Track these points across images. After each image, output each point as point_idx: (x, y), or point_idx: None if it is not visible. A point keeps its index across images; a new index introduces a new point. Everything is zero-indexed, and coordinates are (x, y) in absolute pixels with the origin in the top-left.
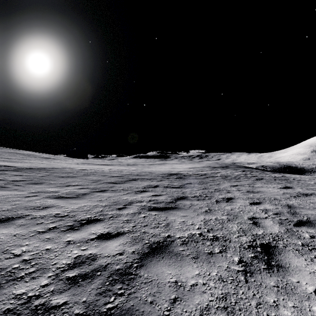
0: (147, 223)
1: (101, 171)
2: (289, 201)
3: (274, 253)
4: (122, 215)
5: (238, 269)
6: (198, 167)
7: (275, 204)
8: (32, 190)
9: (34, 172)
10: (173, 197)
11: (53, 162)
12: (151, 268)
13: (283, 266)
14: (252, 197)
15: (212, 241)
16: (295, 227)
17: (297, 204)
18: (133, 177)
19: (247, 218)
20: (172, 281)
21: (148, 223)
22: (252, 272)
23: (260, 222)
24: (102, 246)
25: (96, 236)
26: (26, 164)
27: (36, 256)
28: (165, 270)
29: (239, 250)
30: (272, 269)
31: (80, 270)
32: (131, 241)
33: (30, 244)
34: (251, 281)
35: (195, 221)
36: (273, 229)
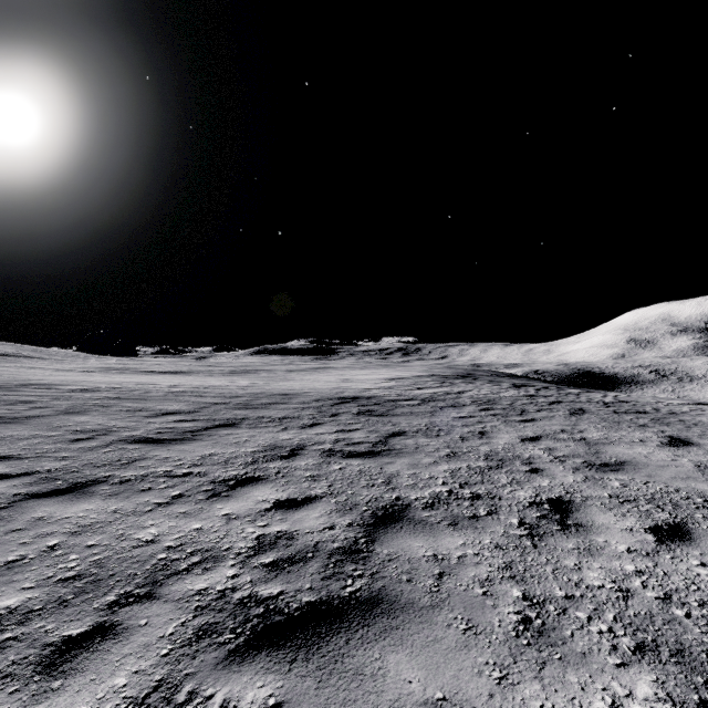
0: None
1: (140, 393)
2: None
3: None
4: None
5: None
6: (407, 376)
7: None
8: None
9: None
10: (357, 510)
11: (12, 367)
12: None
13: None
14: (627, 495)
15: None
16: None
17: None
18: (230, 413)
19: None
20: None
21: None
22: None
23: None
24: None
25: None
26: None
27: None
28: None
29: None
30: None
31: None
32: None
33: None
34: None
35: None
36: None
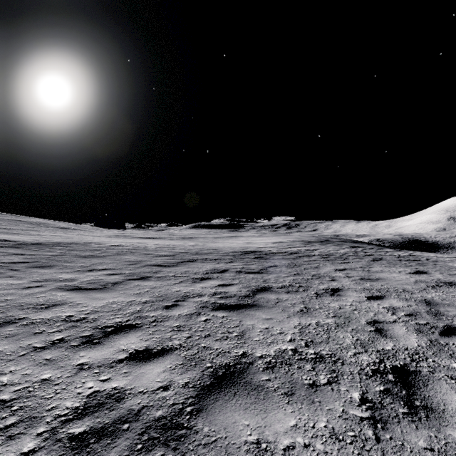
0: (210, 332)
1: (143, 247)
2: (426, 294)
3: (416, 383)
4: (171, 318)
5: (361, 415)
6: (286, 241)
7: (406, 299)
8: (36, 278)
9: (43, 249)
10: (250, 287)
11: (73, 234)
12: (215, 416)
13: (435, 408)
14: (369, 288)
15: (314, 362)
16: (442, 338)
17: (439, 298)
18: (190, 257)
19: (365, 322)
20: (251, 441)
21: (212, 331)
22: (385, 421)
23: (387, 330)
24: (136, 373)
25: (127, 355)
26: (32, 237)
27: (23, 393)
28: (239, 419)
29: (359, 379)
30: (418, 415)
31: (94, 421)
32: (183, 363)
33: (17, 370)
34: (386, 439)
35: (286, 327)
36: (408, 341)
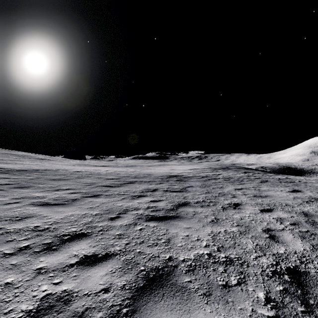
0: (144, 239)
1: (97, 172)
2: (303, 208)
3: (307, 283)
4: (114, 227)
5: (267, 314)
6: (198, 168)
7: (289, 211)
8: (16, 196)
9: (24, 174)
10: (174, 203)
11: (48, 163)
12: (147, 317)
13: None
14: (261, 203)
15: (225, 265)
16: None
17: (313, 211)
18: (131, 179)
19: (261, 230)
20: None
21: (145, 239)
22: None
23: (279, 236)
24: (83, 276)
25: (78, 259)
26: (18, 166)
27: None
28: None
29: (262, 280)
30: (314, 313)
31: None
32: (122, 267)
33: None
34: None
35: (201, 235)
36: (296, 246)
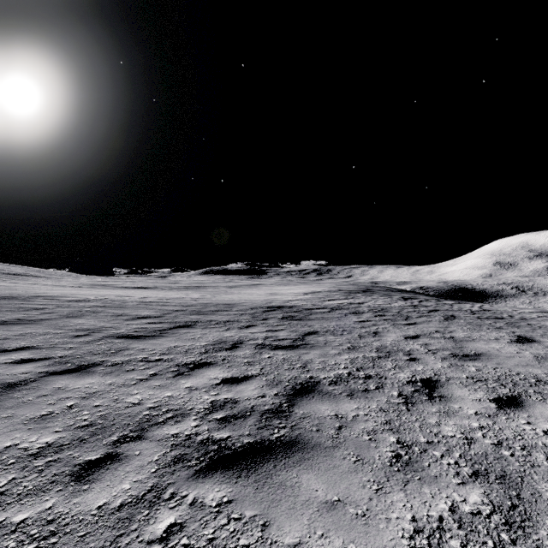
0: None
1: (119, 302)
2: None
3: None
4: (69, 532)
5: None
6: (320, 291)
7: None
8: None
9: None
10: (281, 385)
11: (23, 284)
12: None
13: None
14: (480, 377)
15: None
16: None
17: None
18: (187, 318)
19: None
20: None
21: None
22: None
23: None
24: None
25: None
26: None
27: None
28: None
29: None
30: None
31: None
32: None
33: None
34: None
35: None
36: None
